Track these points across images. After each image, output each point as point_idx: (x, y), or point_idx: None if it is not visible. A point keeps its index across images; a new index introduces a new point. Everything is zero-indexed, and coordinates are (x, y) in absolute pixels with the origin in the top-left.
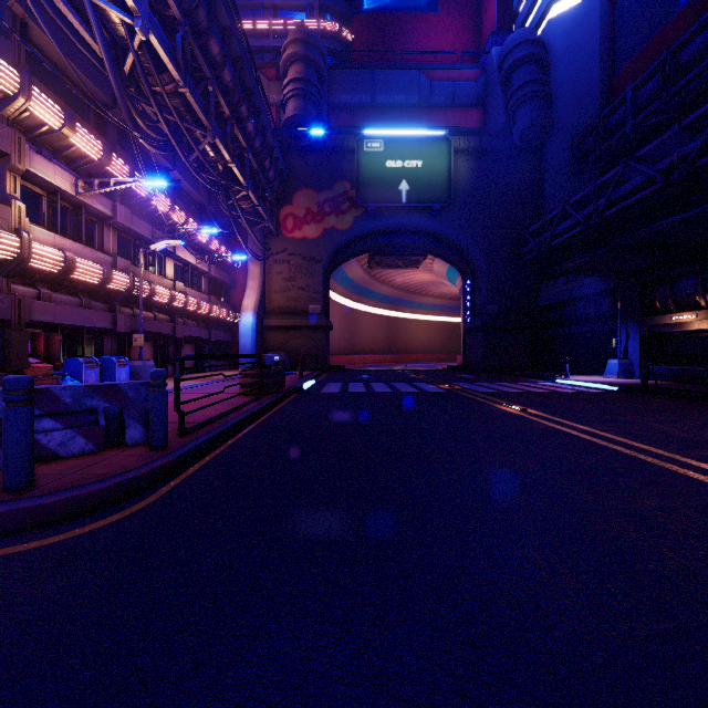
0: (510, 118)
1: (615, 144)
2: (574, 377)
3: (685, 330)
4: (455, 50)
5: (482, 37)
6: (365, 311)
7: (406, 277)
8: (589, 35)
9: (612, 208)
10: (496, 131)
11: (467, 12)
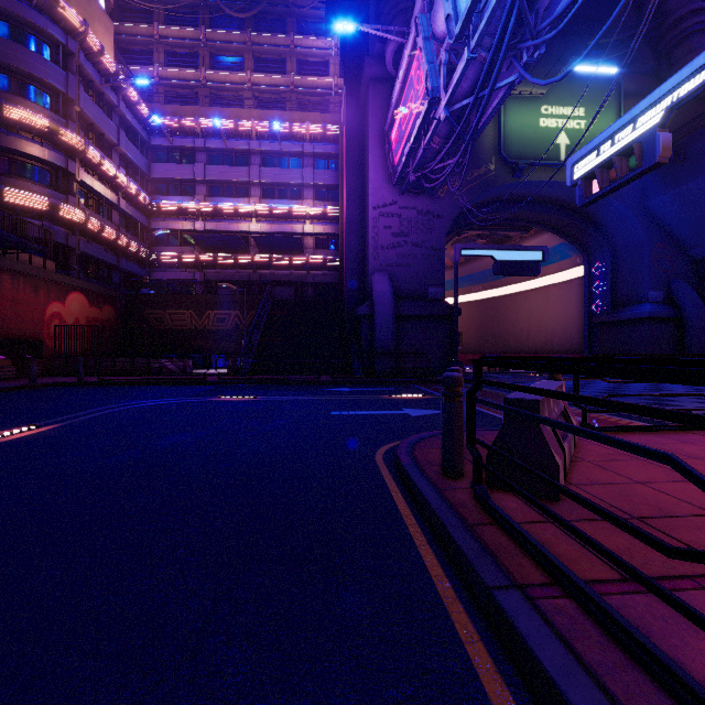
0: None
1: None
2: None
3: None
4: None
5: None
6: None
7: None
8: None
9: None
10: None
11: None
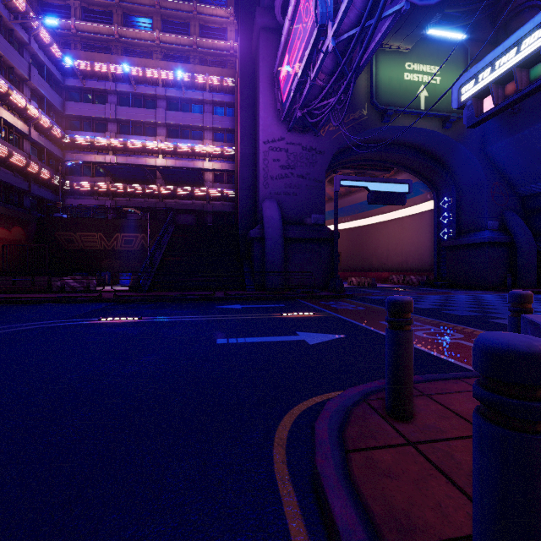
0: None
1: None
2: None
3: None
4: None
5: None
6: None
7: None
8: None
9: None
10: None
11: None
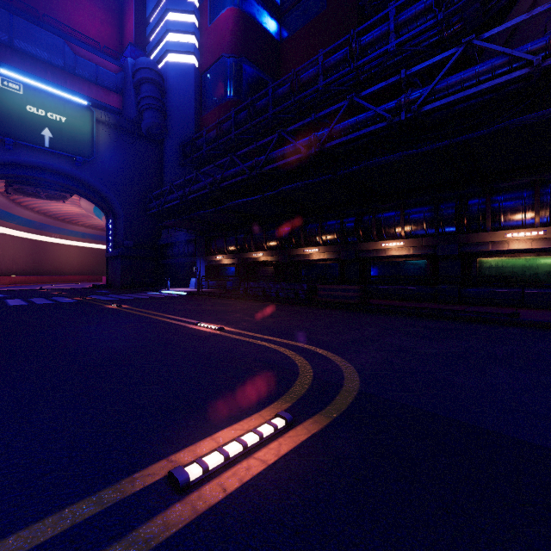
0: (140, 115)
1: (200, 156)
2: (174, 289)
3: (220, 263)
4: (101, 35)
5: (125, 39)
6: (2, 232)
7: (54, 206)
8: (189, 85)
9: (192, 195)
10: (131, 118)
11: (112, 12)
